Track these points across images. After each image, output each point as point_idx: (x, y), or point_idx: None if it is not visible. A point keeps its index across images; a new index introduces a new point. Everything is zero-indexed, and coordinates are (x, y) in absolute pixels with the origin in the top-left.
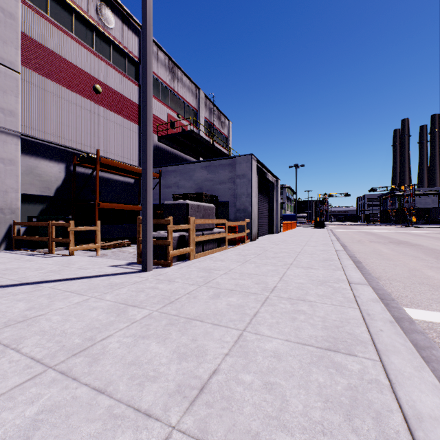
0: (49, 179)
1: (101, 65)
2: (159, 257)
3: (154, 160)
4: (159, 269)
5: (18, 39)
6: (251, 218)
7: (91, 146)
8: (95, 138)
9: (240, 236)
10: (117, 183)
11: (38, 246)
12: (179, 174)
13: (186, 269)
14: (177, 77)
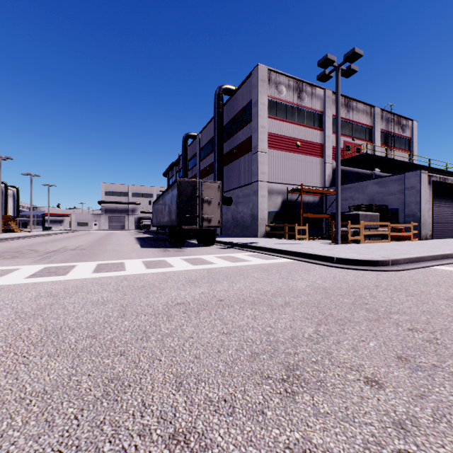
0: (277, 202)
1: (299, 129)
2: (342, 240)
3: (332, 180)
4: (343, 244)
5: (266, 137)
6: (420, 221)
7: (294, 180)
8: (297, 175)
9: (406, 236)
10: (308, 200)
11: (275, 236)
12: (353, 190)
13: (357, 245)
14: (351, 108)
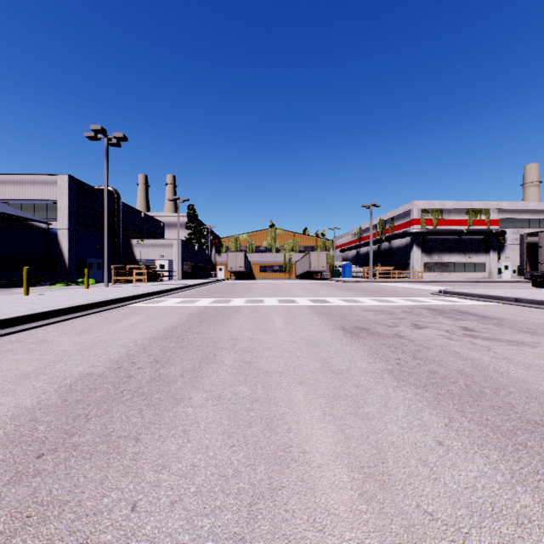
0: None
1: None
2: None
3: None
4: None
5: None
6: None
7: None
8: None
9: None
10: None
11: None
12: None
13: None
14: None
